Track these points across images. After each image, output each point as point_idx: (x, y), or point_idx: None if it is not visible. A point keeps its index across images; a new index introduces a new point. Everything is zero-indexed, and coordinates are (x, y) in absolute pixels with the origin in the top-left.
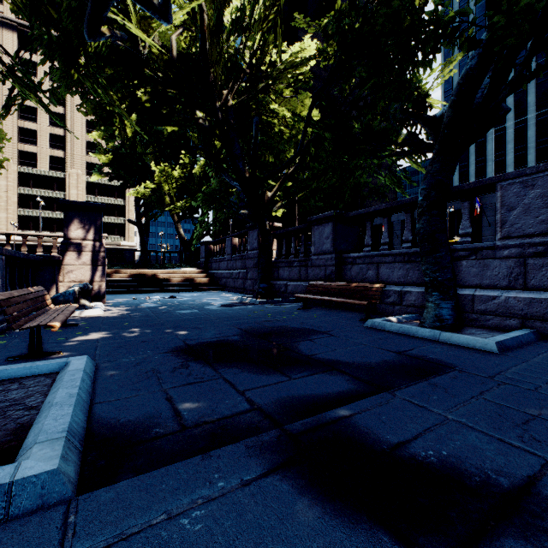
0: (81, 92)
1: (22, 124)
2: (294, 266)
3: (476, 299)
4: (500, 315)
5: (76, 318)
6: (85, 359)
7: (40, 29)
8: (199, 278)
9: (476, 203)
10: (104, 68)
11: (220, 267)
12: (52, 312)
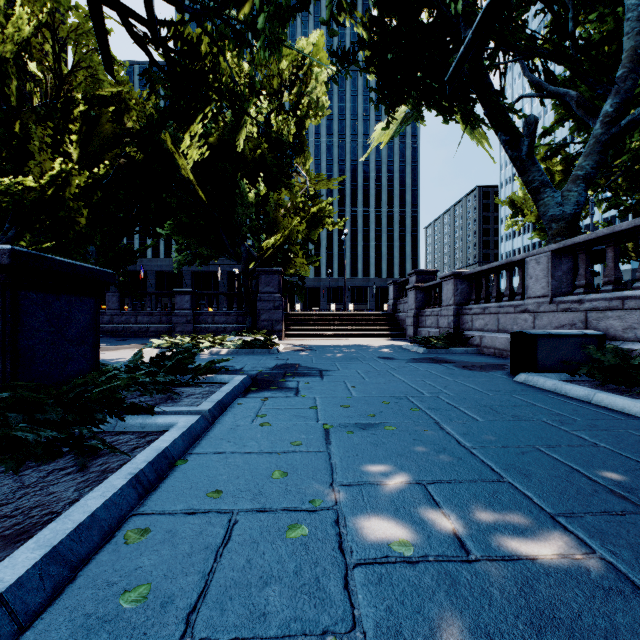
0: None
1: None
2: None
3: (101, 328)
4: (107, 332)
5: None
6: None
7: None
8: None
9: (141, 270)
10: None
11: None
12: None
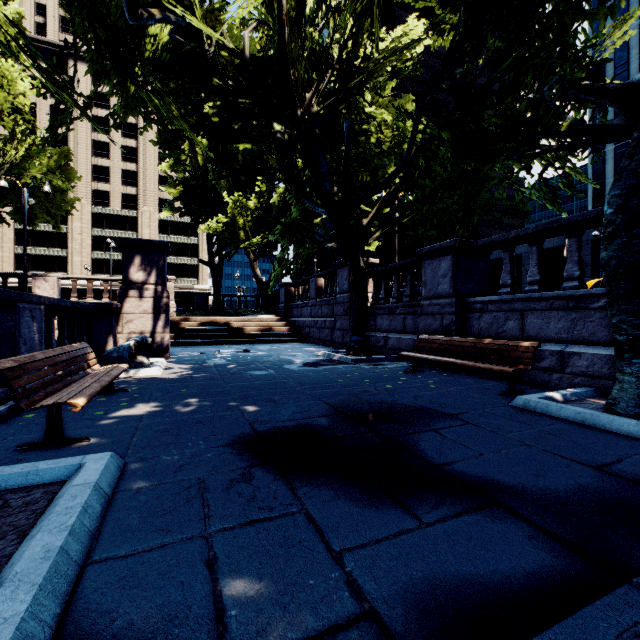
0: (144, 113)
1: (96, 161)
2: (397, 314)
3: None
4: None
5: (129, 380)
6: (105, 459)
7: (83, 25)
8: (278, 327)
9: None
10: (169, 82)
11: (302, 314)
12: (88, 379)
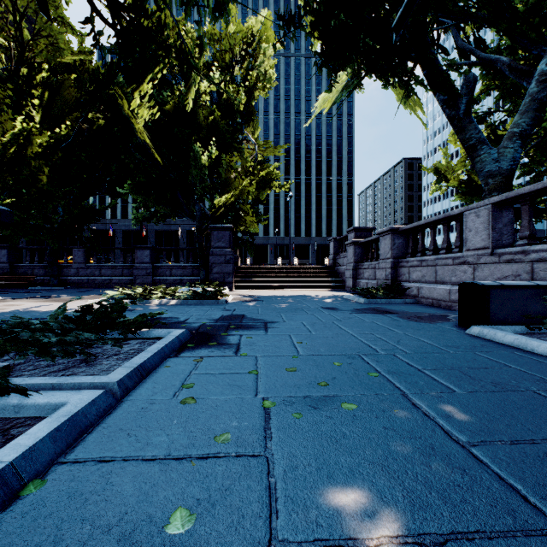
0: None
1: None
2: None
3: (67, 280)
4: (73, 283)
5: None
6: None
7: None
8: None
9: (110, 229)
10: None
11: None
12: None
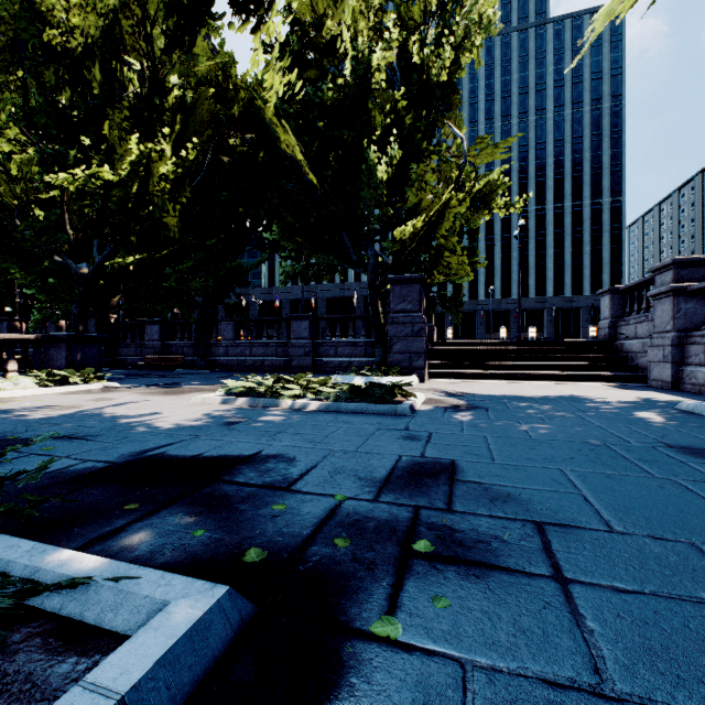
0: None
1: None
2: (132, 347)
3: (216, 361)
4: (222, 365)
5: None
6: None
7: None
8: None
9: (276, 299)
10: None
11: None
12: None
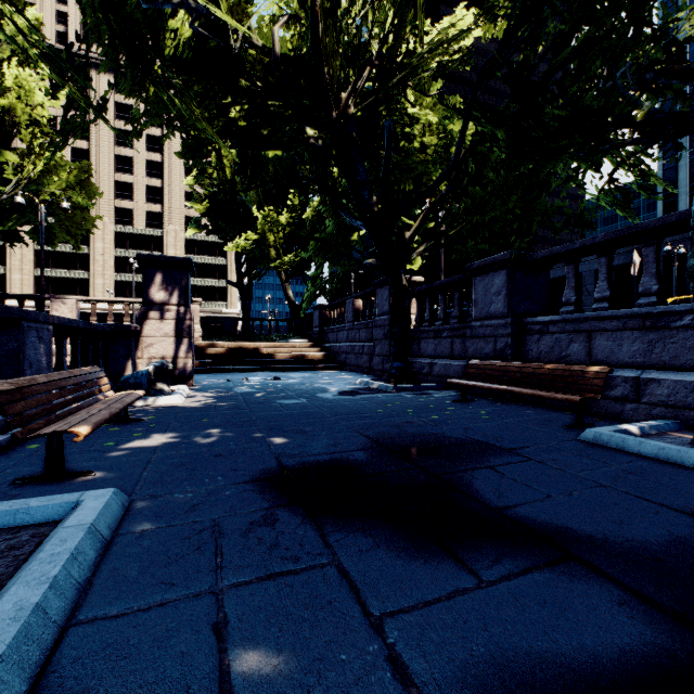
0: (166, 120)
1: (119, 178)
2: (444, 337)
3: None
4: None
5: (147, 409)
6: (106, 497)
7: (96, 16)
8: (312, 353)
9: None
10: (193, 85)
11: (338, 339)
12: (97, 406)
